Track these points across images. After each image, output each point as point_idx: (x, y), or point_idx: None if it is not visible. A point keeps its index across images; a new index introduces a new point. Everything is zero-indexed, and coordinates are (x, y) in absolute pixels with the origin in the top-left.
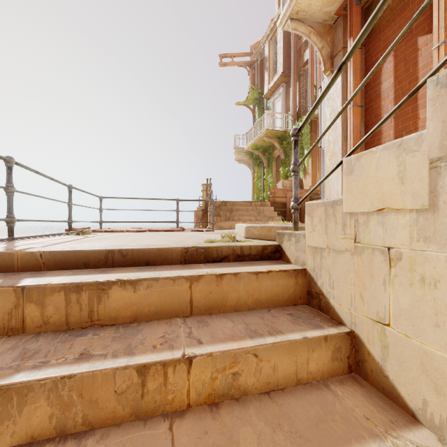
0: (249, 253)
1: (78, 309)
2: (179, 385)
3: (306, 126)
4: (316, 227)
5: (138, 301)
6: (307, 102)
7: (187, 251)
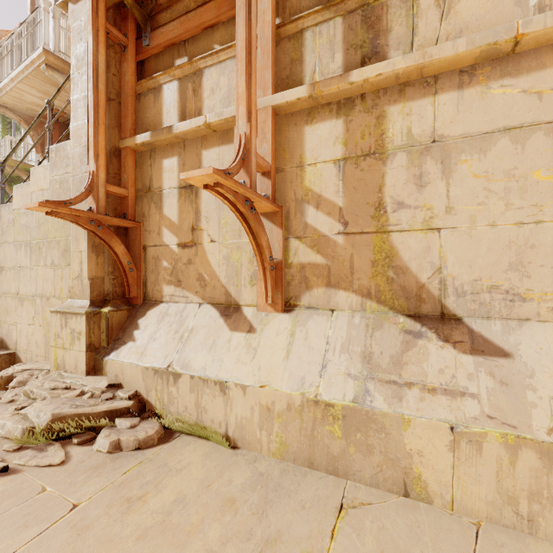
0: None
1: None
2: None
3: None
4: None
5: None
6: None
7: None
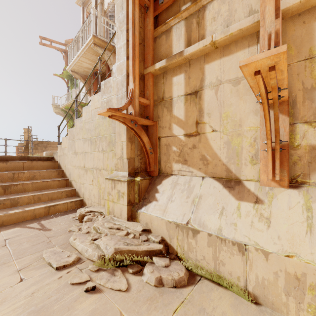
0: (43, 158)
1: None
2: (22, 176)
3: None
4: (59, 151)
5: (7, 166)
6: None
7: (21, 157)
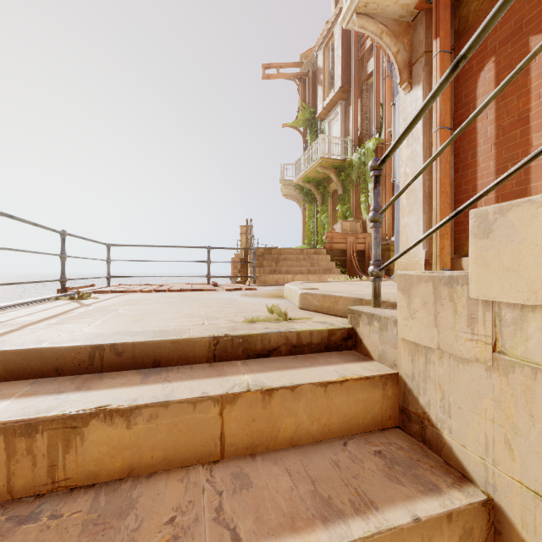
0: (310, 342)
1: (29, 463)
2: None
3: (371, 153)
4: (416, 312)
5: (134, 442)
6: (371, 124)
7: (217, 342)
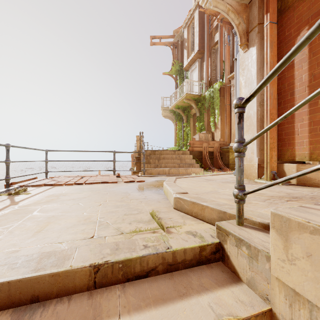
0: (183, 259)
1: None
2: None
3: (217, 91)
4: (296, 260)
5: None
6: (217, 73)
7: (98, 269)
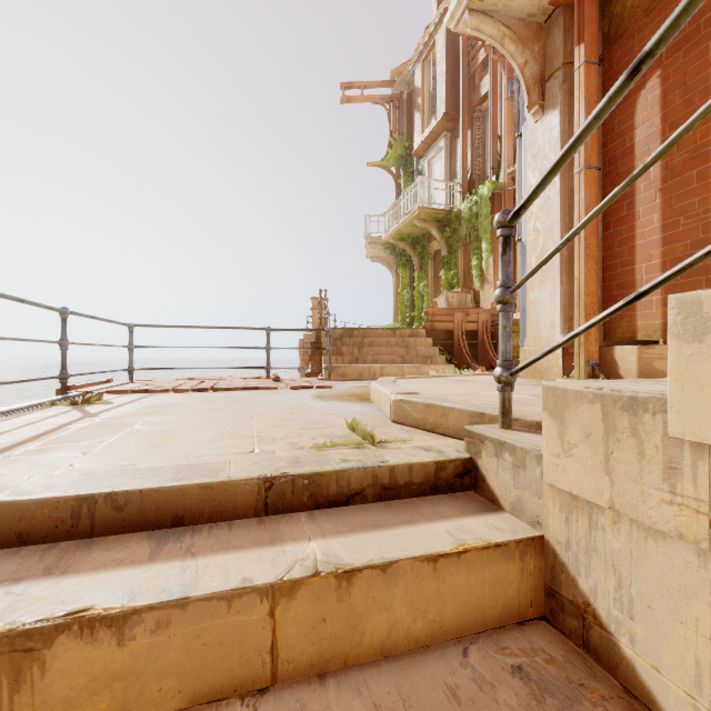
0: (408, 481)
1: None
2: None
3: (485, 202)
4: (573, 447)
5: (131, 667)
6: (486, 163)
7: (271, 485)
